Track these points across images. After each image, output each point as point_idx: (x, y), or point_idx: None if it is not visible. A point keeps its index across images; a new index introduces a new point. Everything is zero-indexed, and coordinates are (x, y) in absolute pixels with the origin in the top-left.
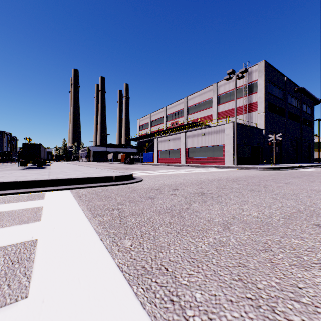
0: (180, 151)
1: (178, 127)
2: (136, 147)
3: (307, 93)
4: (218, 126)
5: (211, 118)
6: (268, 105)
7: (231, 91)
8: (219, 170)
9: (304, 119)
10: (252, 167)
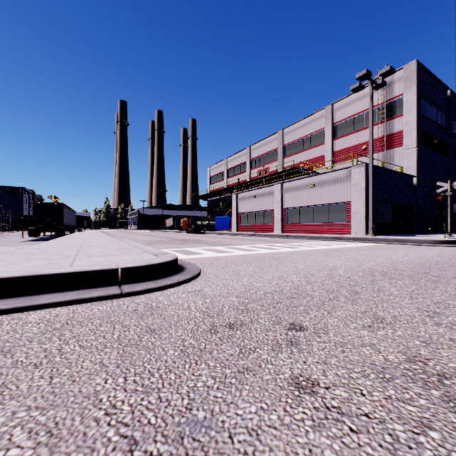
0: (273, 213)
1: (269, 176)
2: (205, 208)
3: None
4: (338, 171)
5: (322, 160)
6: (421, 136)
7: (356, 116)
8: (350, 246)
9: None
10: (409, 240)
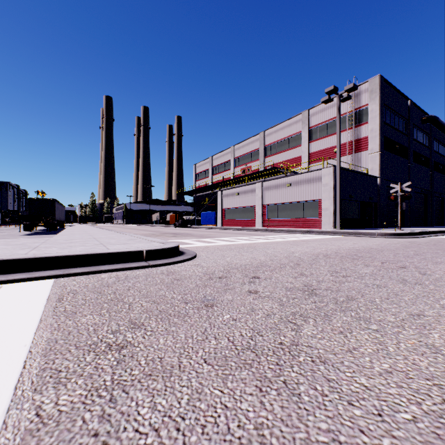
0: (255, 209)
1: (251, 174)
2: (191, 203)
3: (440, 124)
4: (311, 172)
5: (299, 161)
6: (384, 141)
7: (329, 122)
8: (316, 238)
9: (435, 162)
10: (365, 233)
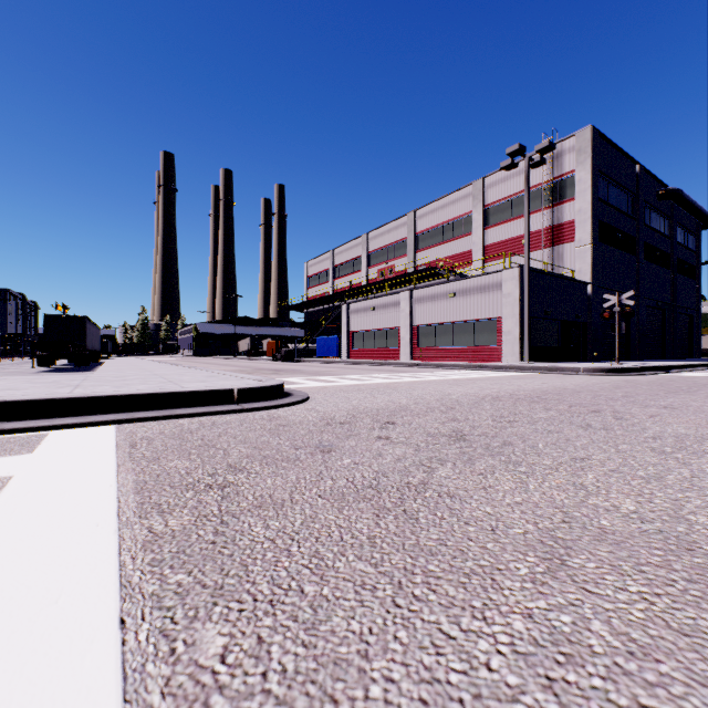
0: (400, 333)
1: (394, 278)
2: (300, 324)
3: (687, 202)
4: (486, 276)
5: (469, 257)
6: (599, 228)
7: (514, 197)
8: (490, 376)
9: (678, 260)
10: (565, 368)
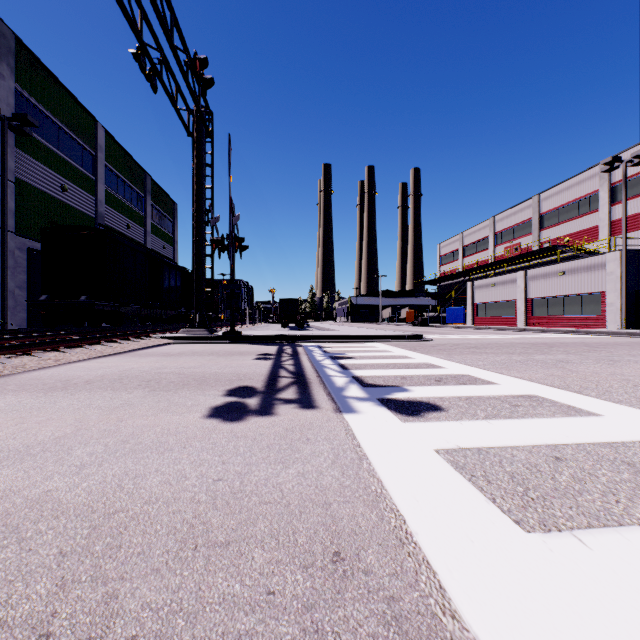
0: (516, 304)
1: (517, 256)
2: (433, 295)
3: None
4: (591, 257)
5: (595, 233)
6: None
7: None
8: (561, 337)
9: None
10: (639, 333)
